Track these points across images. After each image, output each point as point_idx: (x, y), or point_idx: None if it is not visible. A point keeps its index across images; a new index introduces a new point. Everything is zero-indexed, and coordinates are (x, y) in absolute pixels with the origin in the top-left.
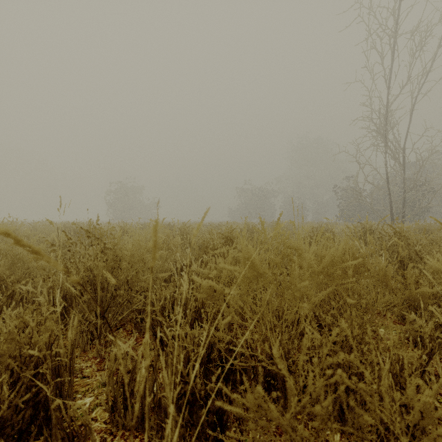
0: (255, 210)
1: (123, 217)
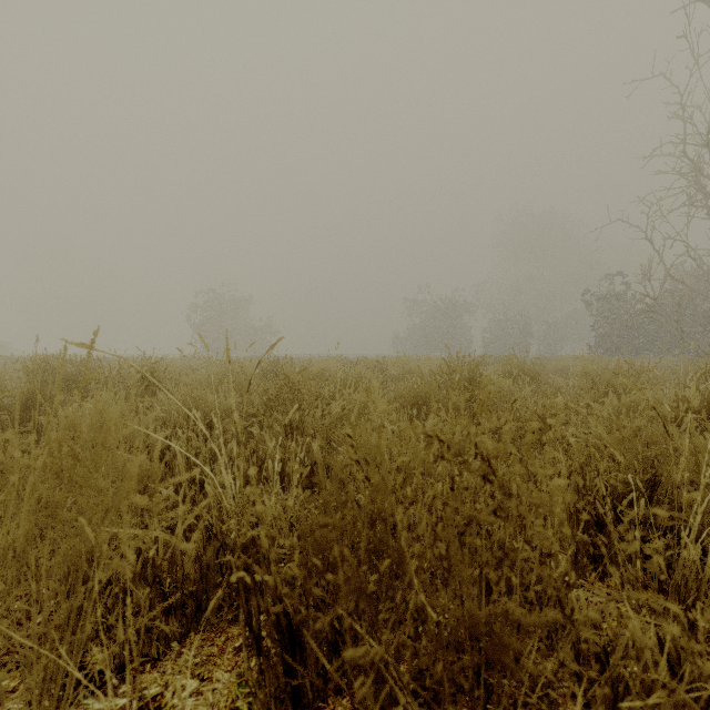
0: (437, 336)
1: (218, 348)
